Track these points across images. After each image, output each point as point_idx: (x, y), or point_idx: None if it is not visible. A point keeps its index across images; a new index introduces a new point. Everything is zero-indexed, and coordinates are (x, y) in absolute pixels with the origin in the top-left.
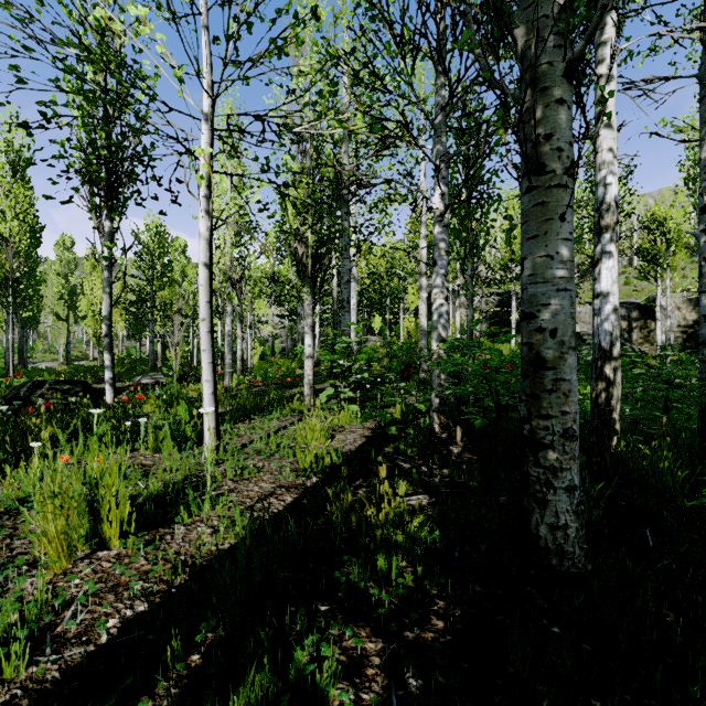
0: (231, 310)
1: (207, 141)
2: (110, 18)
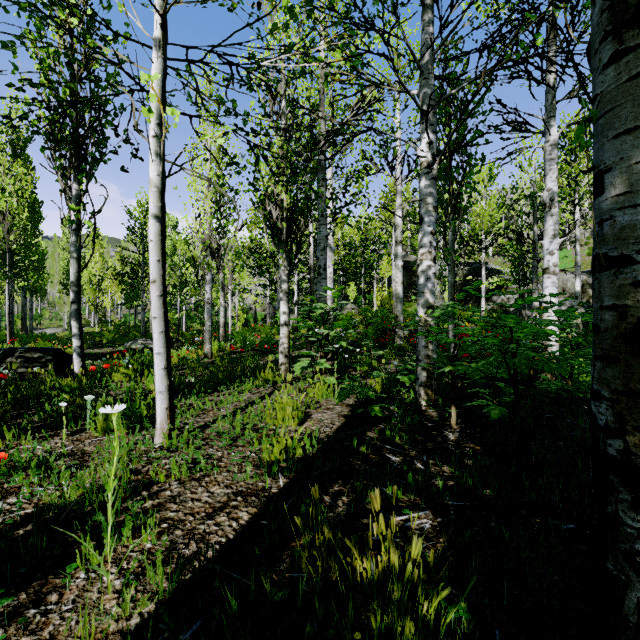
0: (210, 278)
1: (158, 71)
2: None
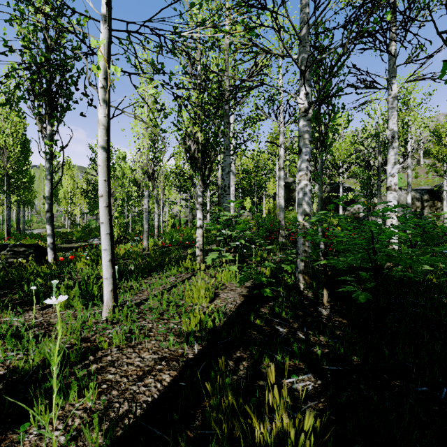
0: (147, 194)
1: (105, 39)
2: None
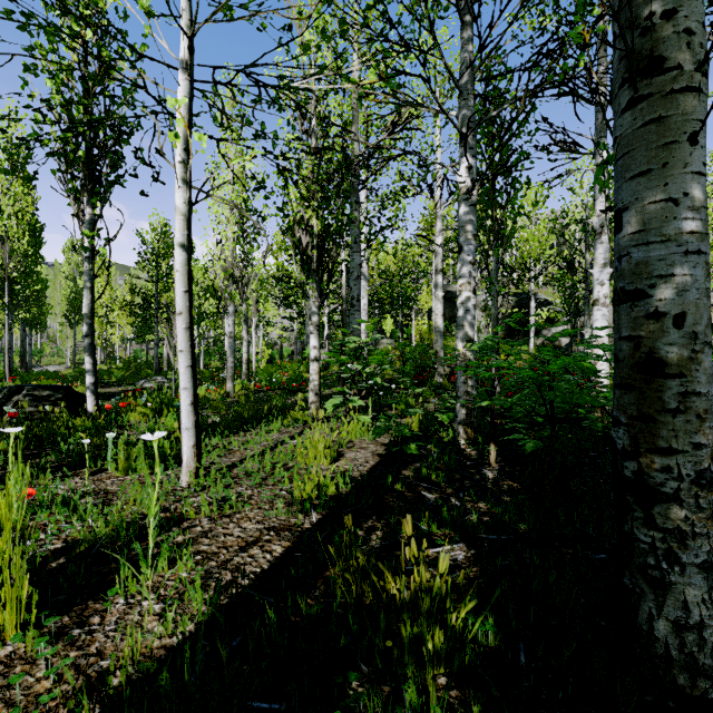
0: (233, 310)
1: (185, 94)
2: None
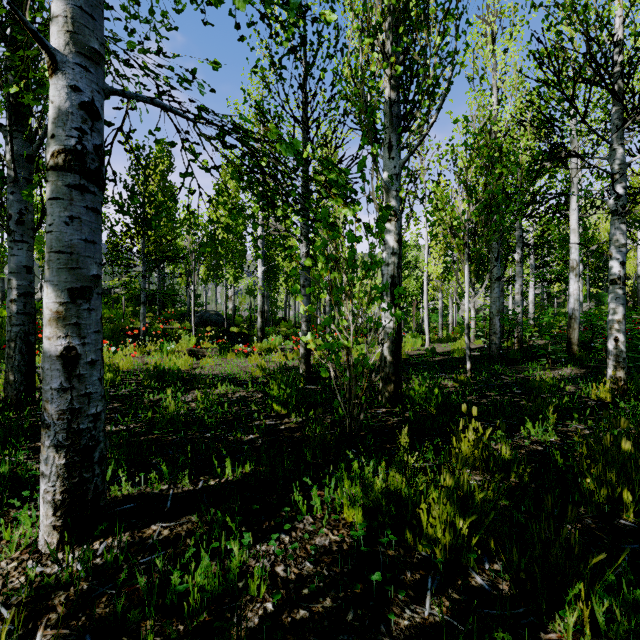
0: (441, 296)
1: (426, 259)
2: None
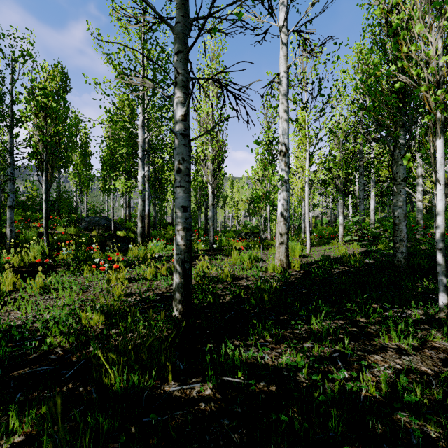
0: (304, 204)
1: (308, 164)
2: (270, 116)
